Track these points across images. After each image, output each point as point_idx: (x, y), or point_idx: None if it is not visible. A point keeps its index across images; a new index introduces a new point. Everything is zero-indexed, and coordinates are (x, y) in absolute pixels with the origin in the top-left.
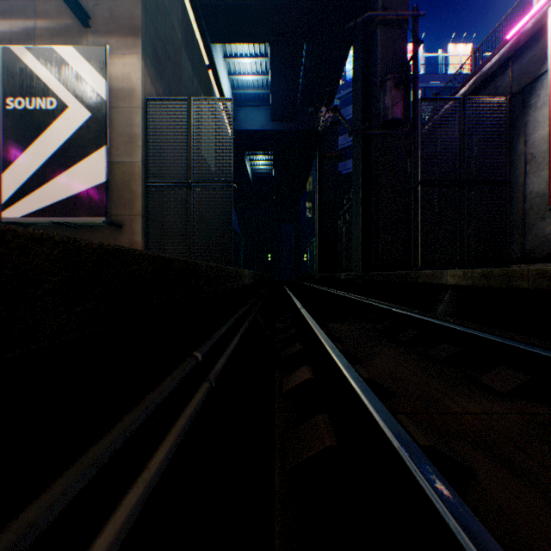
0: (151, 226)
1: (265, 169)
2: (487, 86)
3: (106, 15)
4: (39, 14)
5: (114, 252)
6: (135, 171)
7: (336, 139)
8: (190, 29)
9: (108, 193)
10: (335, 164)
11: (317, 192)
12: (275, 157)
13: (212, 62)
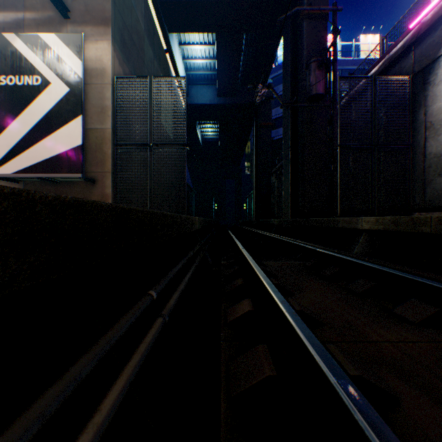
0: (119, 181)
1: (212, 135)
2: (394, 67)
3: (82, 9)
4: (27, 7)
5: (71, 204)
6: (106, 136)
7: (269, 111)
8: (151, 21)
9: (83, 154)
10: (269, 131)
11: (254, 154)
12: (221, 125)
13: (169, 47)
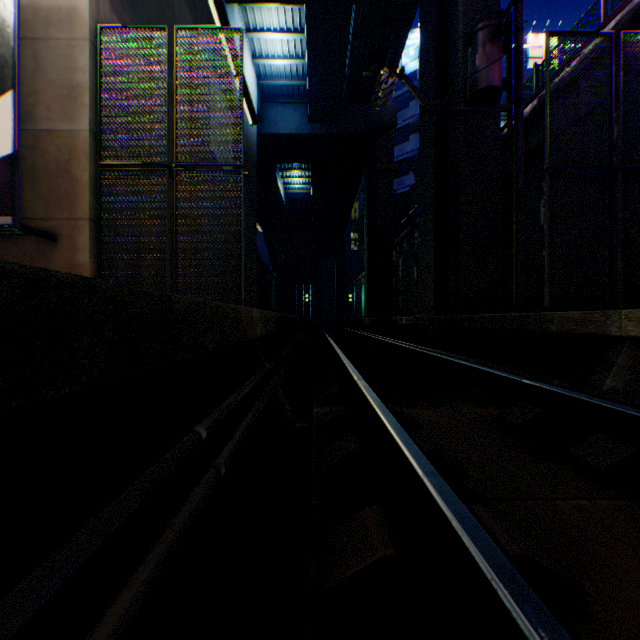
0: (106, 239)
1: (301, 188)
2: None
3: None
4: None
5: None
6: (78, 146)
7: (391, 146)
8: None
9: (16, 174)
10: (389, 179)
11: (366, 214)
12: (314, 172)
13: None
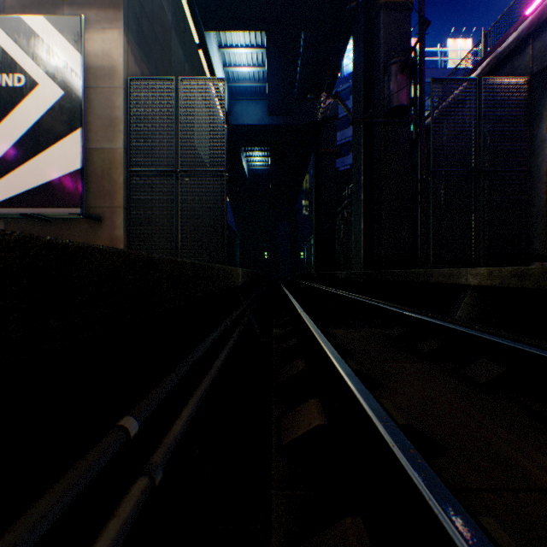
0: (134, 220)
1: (262, 165)
2: (503, 68)
3: None
4: None
5: None
6: (116, 158)
7: (334, 134)
8: (181, 12)
9: (83, 181)
10: (333, 160)
11: (314, 188)
12: (272, 153)
13: (202, 40)
